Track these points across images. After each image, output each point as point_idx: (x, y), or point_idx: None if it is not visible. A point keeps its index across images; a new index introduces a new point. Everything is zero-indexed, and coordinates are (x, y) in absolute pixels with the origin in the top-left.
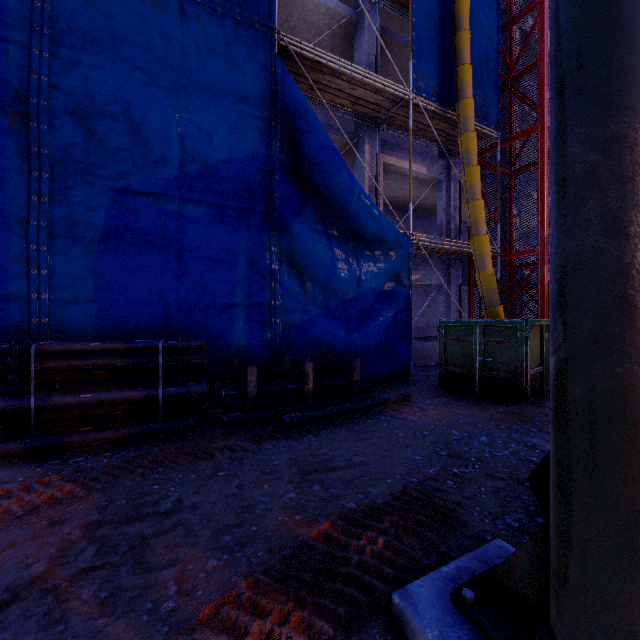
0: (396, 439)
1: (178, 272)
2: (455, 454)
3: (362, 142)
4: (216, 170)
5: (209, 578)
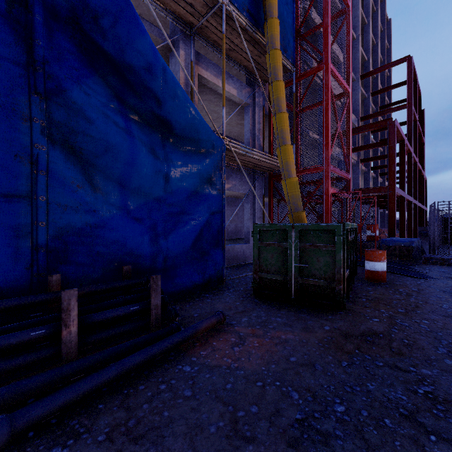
0: None
1: None
2: None
3: (177, 47)
4: None
5: None
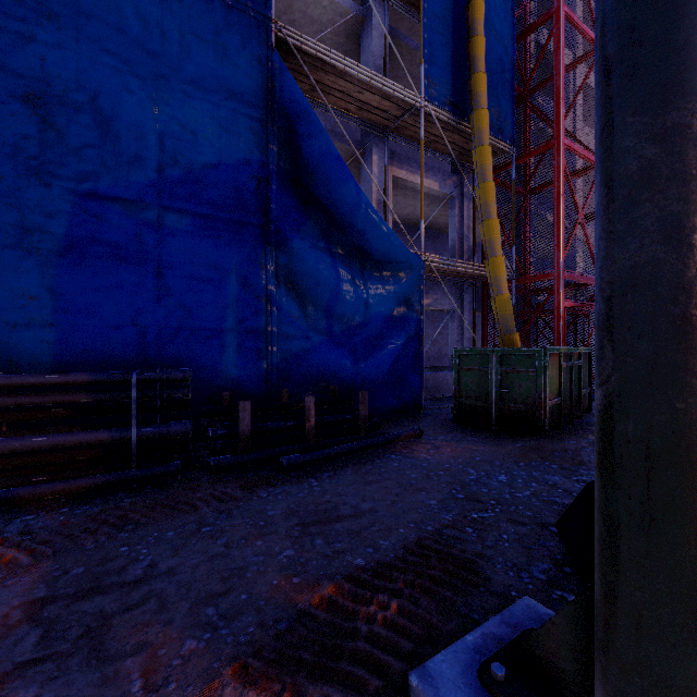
0: (408, 481)
1: (157, 292)
2: (473, 496)
3: (369, 152)
4: (203, 175)
5: (185, 666)
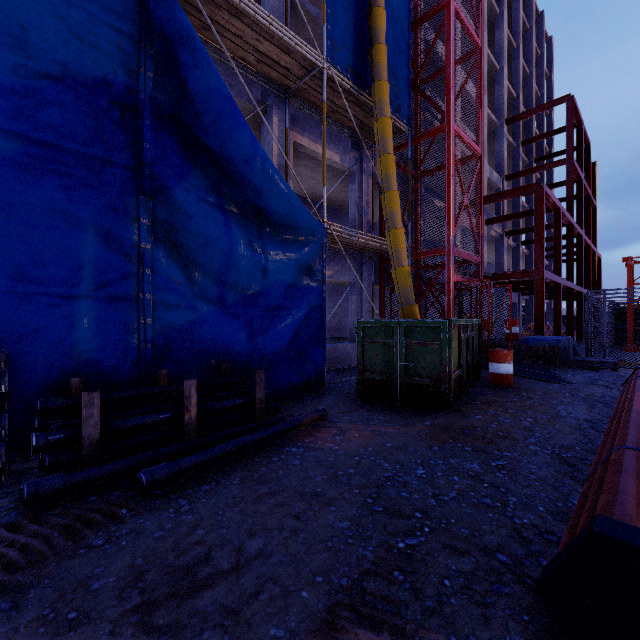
0: (312, 489)
1: None
2: (394, 507)
3: (270, 113)
4: (40, 88)
5: None
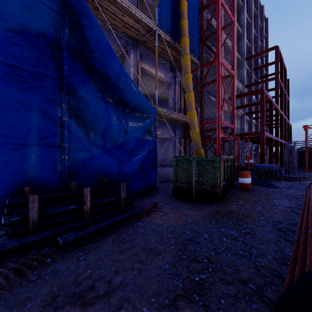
0: (150, 246)
1: None
2: (192, 256)
3: (129, 52)
4: (9, 37)
5: None
